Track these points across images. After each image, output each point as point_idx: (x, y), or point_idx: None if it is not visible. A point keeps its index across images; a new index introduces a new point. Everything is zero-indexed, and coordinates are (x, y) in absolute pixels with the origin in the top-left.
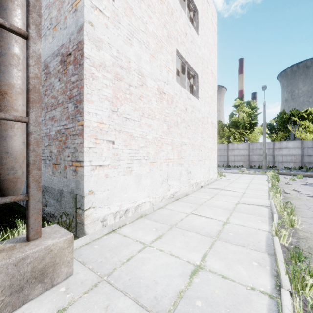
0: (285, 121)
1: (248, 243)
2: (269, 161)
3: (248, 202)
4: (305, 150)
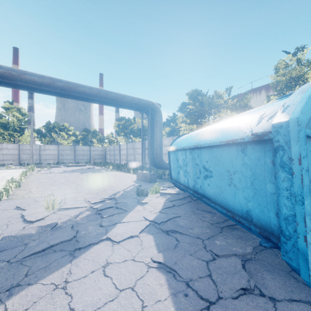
0: (51, 130)
1: (0, 186)
2: (36, 159)
3: (6, 179)
4: (60, 151)
